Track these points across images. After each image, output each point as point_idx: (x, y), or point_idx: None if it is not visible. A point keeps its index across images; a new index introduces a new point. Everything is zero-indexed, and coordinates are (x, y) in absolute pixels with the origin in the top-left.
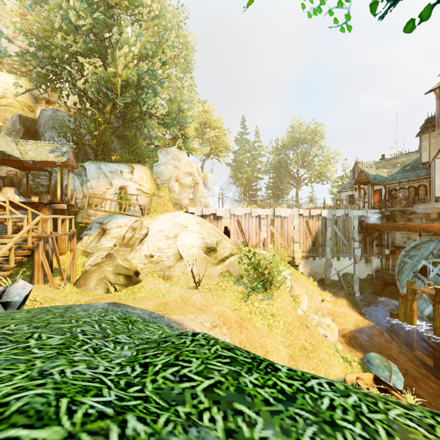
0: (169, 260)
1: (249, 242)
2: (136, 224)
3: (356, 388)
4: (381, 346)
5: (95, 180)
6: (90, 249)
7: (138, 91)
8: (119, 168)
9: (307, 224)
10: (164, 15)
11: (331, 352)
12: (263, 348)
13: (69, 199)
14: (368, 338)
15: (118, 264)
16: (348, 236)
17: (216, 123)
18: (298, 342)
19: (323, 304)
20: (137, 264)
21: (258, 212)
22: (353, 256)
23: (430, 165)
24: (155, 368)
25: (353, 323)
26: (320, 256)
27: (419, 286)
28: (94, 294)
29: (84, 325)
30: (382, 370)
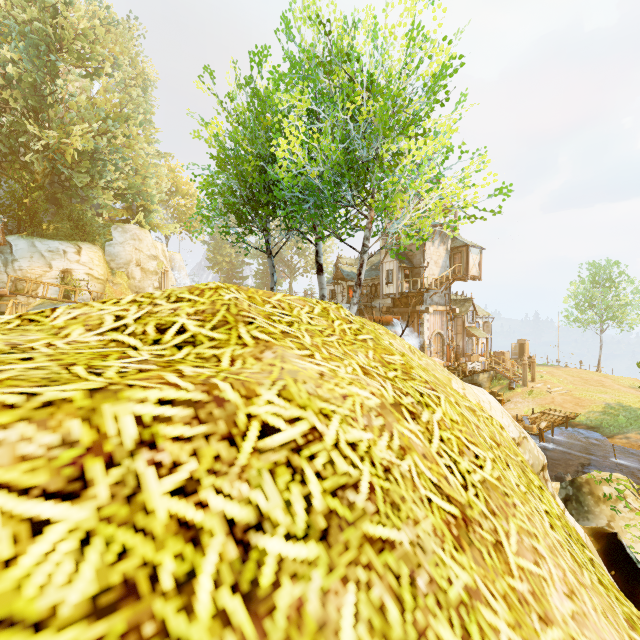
0: None
1: None
2: None
3: None
4: None
5: (27, 260)
6: None
7: (93, 161)
8: (61, 247)
9: None
10: (121, 64)
11: None
12: None
13: None
14: None
15: None
16: None
17: (187, 188)
18: None
19: None
20: None
21: None
22: None
23: (380, 267)
24: None
25: None
26: None
27: None
28: None
29: None
30: None
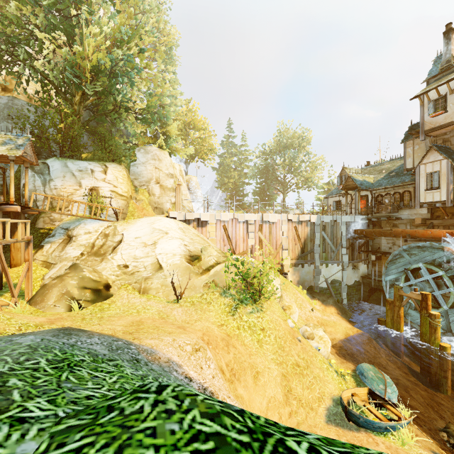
0: (146, 270)
1: (236, 249)
2: (108, 230)
3: None
4: (371, 354)
5: (61, 179)
6: (52, 260)
7: (112, 79)
8: (89, 167)
9: (296, 230)
10: None
11: (325, 367)
12: (253, 368)
13: (27, 200)
14: (358, 347)
15: (84, 276)
16: (336, 242)
17: (201, 124)
18: (291, 358)
19: (313, 313)
20: (109, 275)
21: (245, 217)
22: (341, 263)
23: (415, 171)
24: None
25: (342, 332)
26: (308, 263)
27: (406, 292)
28: (52, 313)
29: None
30: (377, 384)
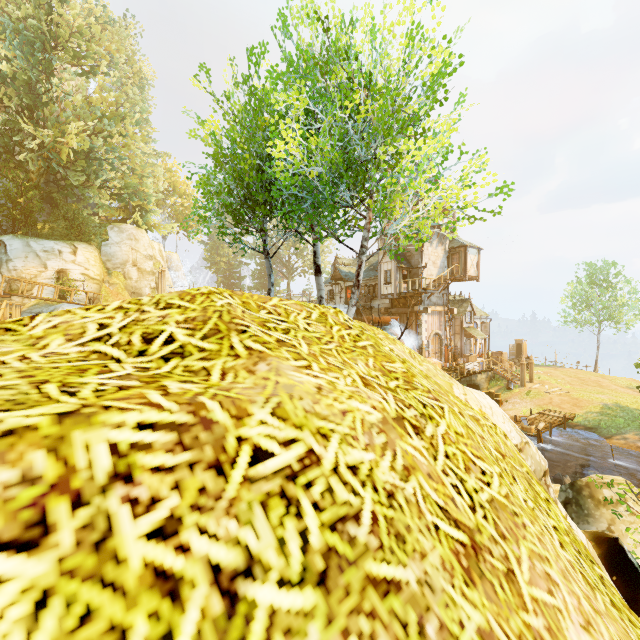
0: None
1: None
2: None
3: None
4: None
5: (22, 260)
6: None
7: (89, 161)
8: (56, 247)
9: None
10: (117, 63)
11: None
12: None
13: None
14: None
15: None
16: None
17: (185, 188)
18: None
19: None
20: None
21: None
22: None
23: (378, 268)
24: None
25: None
26: None
27: None
28: None
29: None
30: None
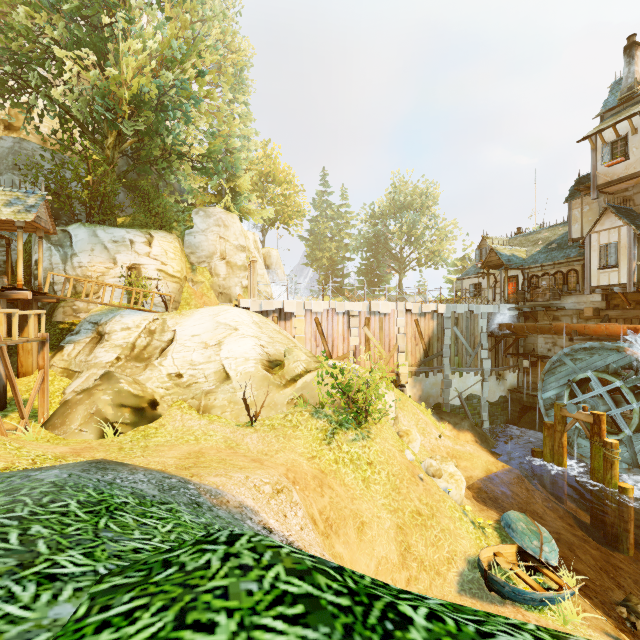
0: (208, 381)
1: (333, 351)
2: (155, 325)
3: None
4: (522, 499)
5: (88, 254)
6: (76, 366)
7: (159, 113)
8: (128, 236)
9: (417, 325)
10: (203, 1)
11: (457, 515)
12: (357, 517)
13: (41, 283)
14: (503, 489)
15: (122, 389)
16: (473, 341)
17: (284, 175)
18: (409, 503)
19: (440, 441)
20: (155, 388)
21: (346, 307)
22: (480, 371)
23: (584, 242)
24: None
25: (482, 467)
26: (435, 371)
27: (572, 411)
28: (77, 441)
29: None
30: (529, 539)
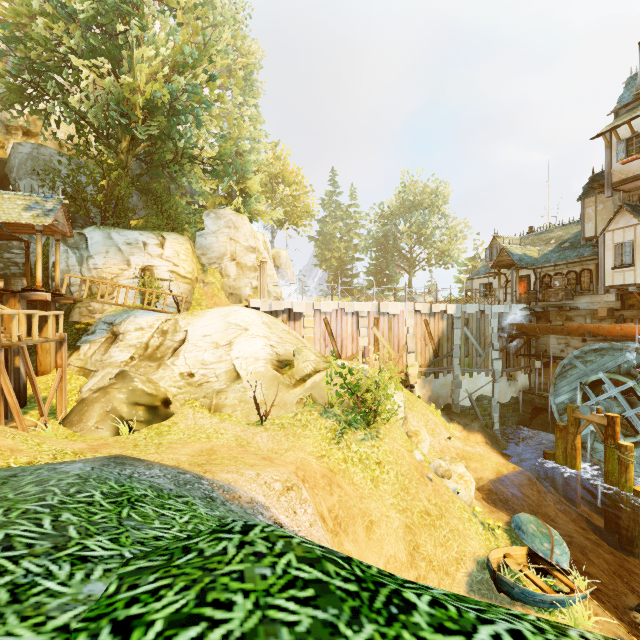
0: (219, 380)
1: (342, 352)
2: (167, 325)
3: (559, 633)
4: (533, 501)
5: (103, 256)
6: (92, 365)
7: (171, 118)
8: (141, 238)
9: (427, 325)
10: (213, 6)
11: (466, 516)
12: (366, 516)
13: (58, 285)
14: (514, 491)
15: (136, 388)
16: (484, 342)
17: (294, 176)
18: (418, 503)
19: (450, 442)
20: (168, 387)
21: (355, 308)
22: (490, 372)
23: (598, 241)
24: (147, 633)
25: (492, 469)
26: (444, 372)
27: (585, 413)
28: (94, 438)
29: (18, 521)
30: (540, 541)
